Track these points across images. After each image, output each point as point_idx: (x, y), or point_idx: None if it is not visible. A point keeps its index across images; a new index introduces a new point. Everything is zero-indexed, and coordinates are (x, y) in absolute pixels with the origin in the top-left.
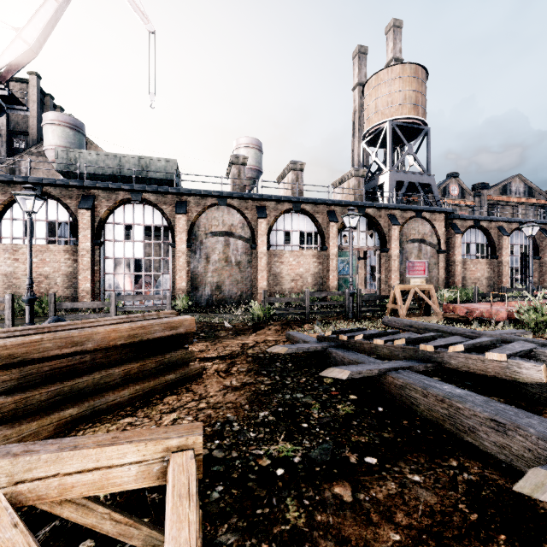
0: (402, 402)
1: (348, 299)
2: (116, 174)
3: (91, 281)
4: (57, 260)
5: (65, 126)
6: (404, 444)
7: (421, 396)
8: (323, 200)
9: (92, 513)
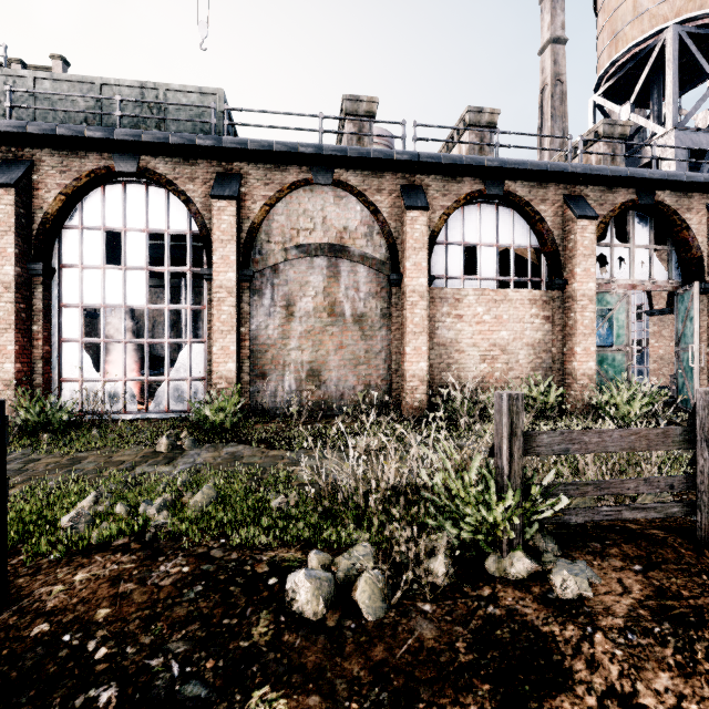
0: None
1: None
2: (78, 109)
3: (18, 357)
4: None
5: None
6: None
7: None
8: (562, 165)
9: None
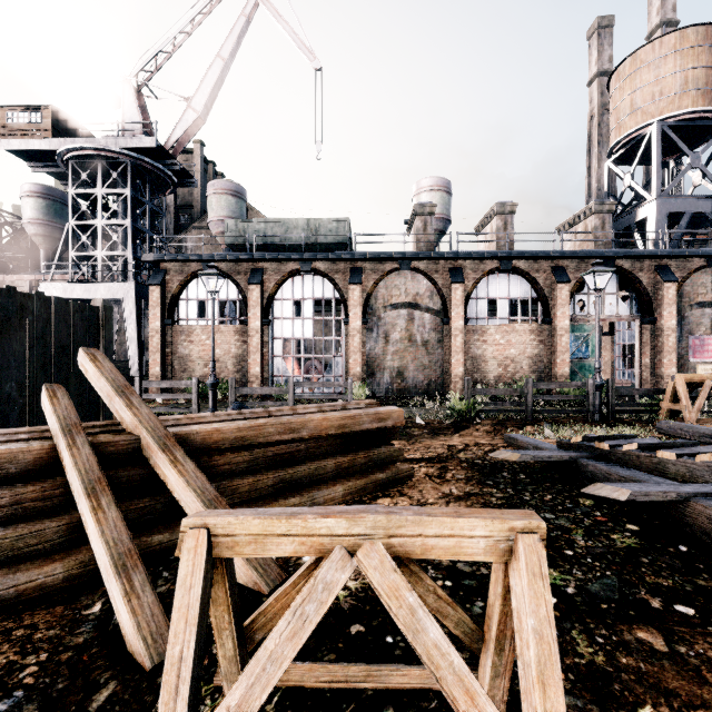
0: None
1: (592, 393)
2: (285, 243)
3: (260, 365)
4: (228, 341)
5: (227, 193)
6: None
7: None
8: (546, 252)
9: (421, 582)
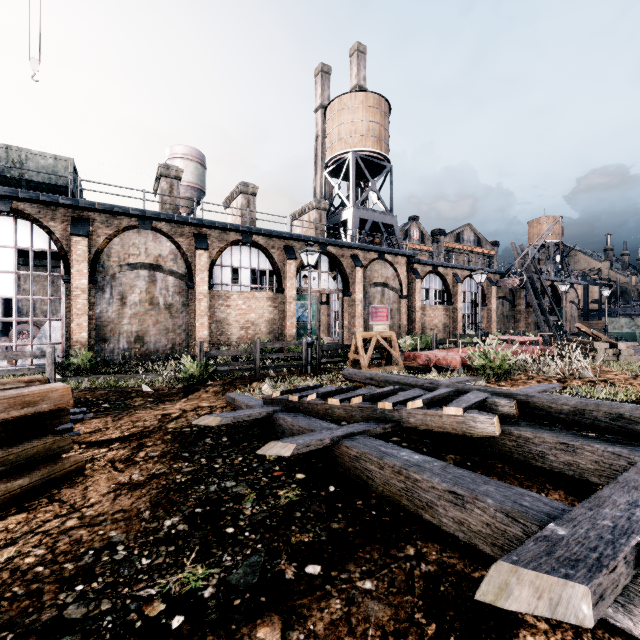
0: (356, 476)
1: (306, 350)
2: None
3: None
4: None
5: None
6: (356, 536)
7: (377, 467)
8: (279, 232)
9: None
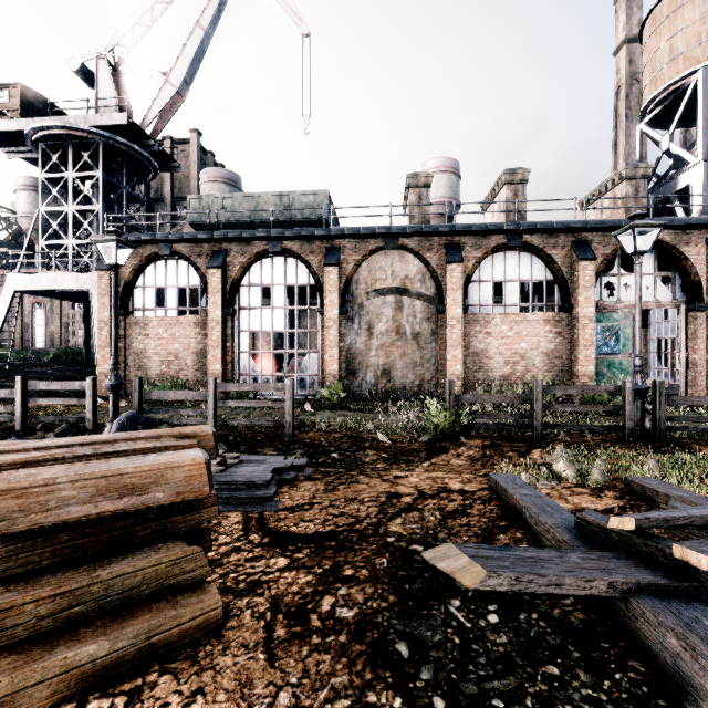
0: None
1: (631, 402)
2: (251, 219)
3: (222, 362)
4: (187, 335)
5: (220, 182)
6: None
7: None
8: (565, 223)
9: None
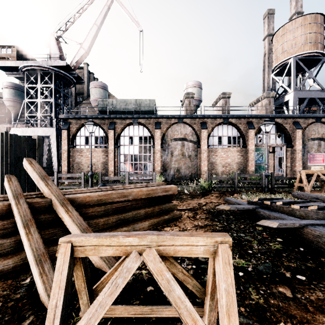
0: (318, 246)
1: (264, 179)
2: (125, 110)
3: (114, 166)
4: (99, 155)
5: (99, 87)
6: (324, 272)
7: None
8: (244, 115)
9: (175, 267)
